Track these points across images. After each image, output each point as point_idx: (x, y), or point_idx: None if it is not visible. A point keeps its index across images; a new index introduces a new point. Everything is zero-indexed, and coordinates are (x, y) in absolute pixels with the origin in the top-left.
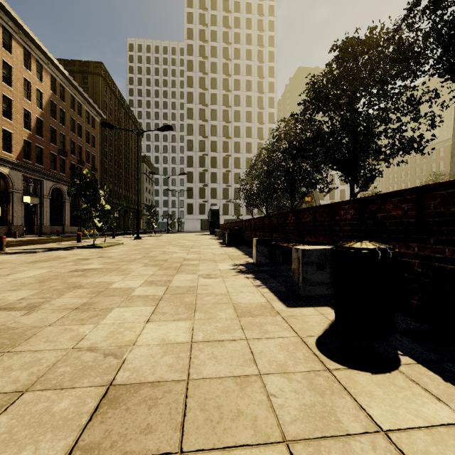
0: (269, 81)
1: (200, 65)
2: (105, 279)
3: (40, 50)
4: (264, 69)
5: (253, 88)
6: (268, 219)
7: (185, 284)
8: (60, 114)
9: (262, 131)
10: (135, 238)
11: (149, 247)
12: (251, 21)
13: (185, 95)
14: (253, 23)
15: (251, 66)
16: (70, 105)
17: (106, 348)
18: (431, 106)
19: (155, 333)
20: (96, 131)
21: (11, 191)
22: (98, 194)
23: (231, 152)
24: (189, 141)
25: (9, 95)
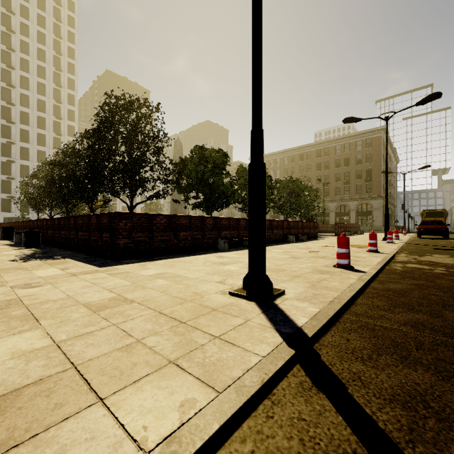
0: (69, 77)
1: None
2: None
3: None
4: (63, 62)
5: (48, 77)
6: (29, 222)
7: None
8: None
9: (60, 126)
10: None
11: None
12: (45, 3)
13: None
14: (48, 6)
15: (45, 52)
16: None
17: None
18: None
19: None
20: None
21: None
22: None
23: (15, 139)
24: None
25: None
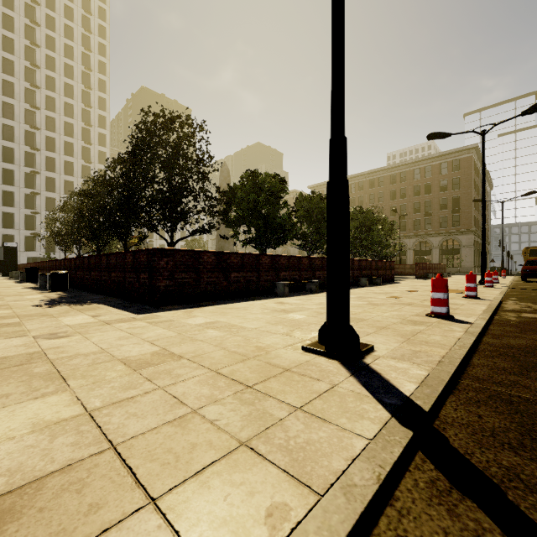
0: (100, 95)
1: None
2: None
3: None
4: (93, 79)
5: (76, 96)
6: (55, 262)
7: None
8: None
9: (90, 152)
10: None
11: None
12: (73, 12)
13: None
14: (76, 15)
15: (73, 67)
16: None
17: None
18: None
19: None
20: None
21: None
22: None
23: (40, 169)
24: None
25: None
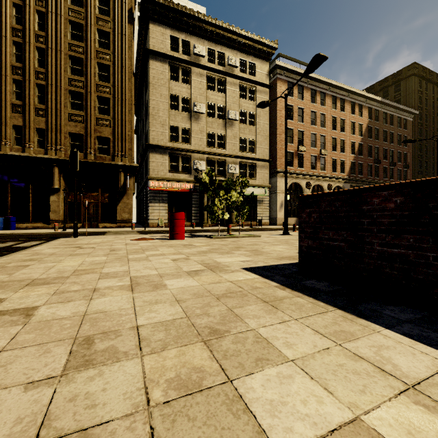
0: None
1: None
2: None
3: (361, 96)
4: None
5: None
6: None
7: None
8: (375, 132)
9: None
10: None
11: None
12: None
13: None
14: None
15: None
16: (383, 121)
17: None
18: None
19: None
20: (408, 130)
21: None
22: None
23: None
24: None
25: (343, 138)
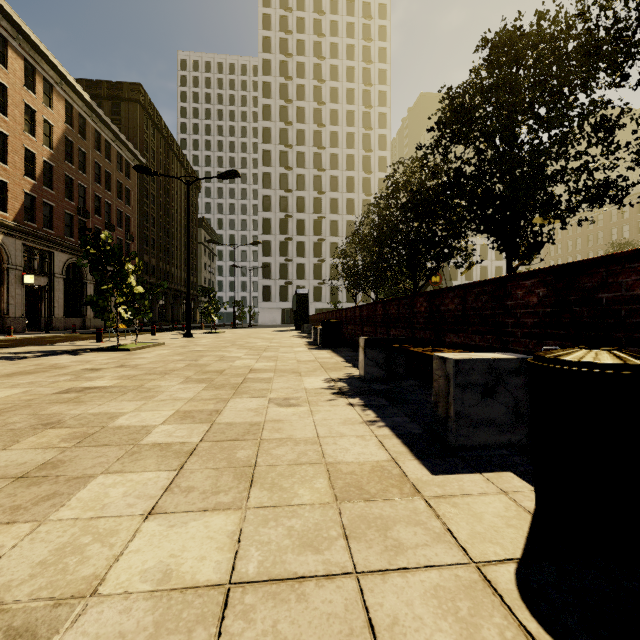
0: (380, 112)
1: (281, 89)
2: (109, 407)
3: (50, 64)
4: (373, 94)
5: (357, 122)
6: (382, 307)
7: (244, 419)
8: (79, 156)
9: (370, 182)
10: (184, 336)
11: (201, 350)
12: (353, 27)
13: (259, 132)
14: (357, 29)
15: (353, 90)
16: (94, 144)
17: (24, 605)
18: (636, 131)
19: (154, 552)
20: (132, 182)
21: (6, 267)
22: (124, 269)
23: (325, 213)
24: (265, 198)
25: (3, 128)
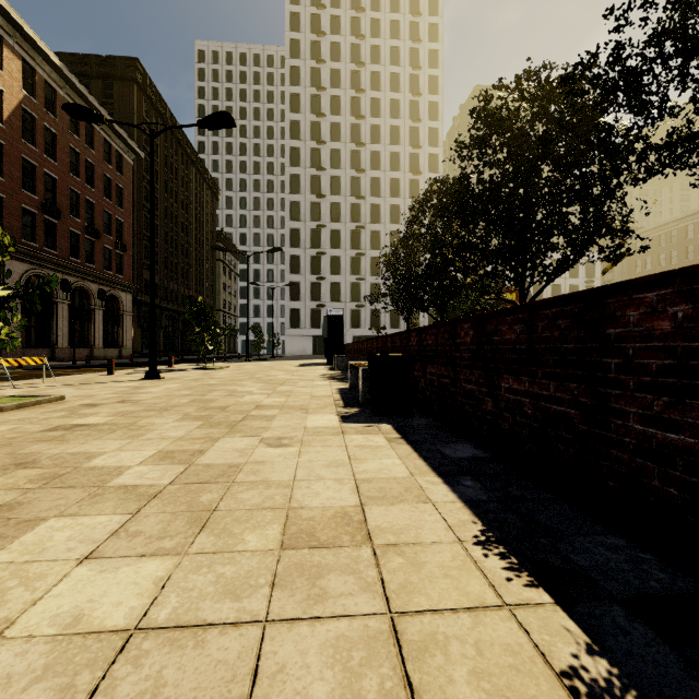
0: (430, 100)
1: (312, 75)
2: None
3: None
4: (422, 80)
5: (402, 113)
6: (695, 295)
7: None
8: (47, 138)
9: (418, 185)
10: (146, 376)
11: (85, 425)
12: None
13: (286, 126)
14: (402, 1)
15: (399, 75)
16: (69, 124)
17: None
18: None
19: None
20: (125, 178)
21: None
22: None
23: (365, 222)
24: (294, 204)
25: None
